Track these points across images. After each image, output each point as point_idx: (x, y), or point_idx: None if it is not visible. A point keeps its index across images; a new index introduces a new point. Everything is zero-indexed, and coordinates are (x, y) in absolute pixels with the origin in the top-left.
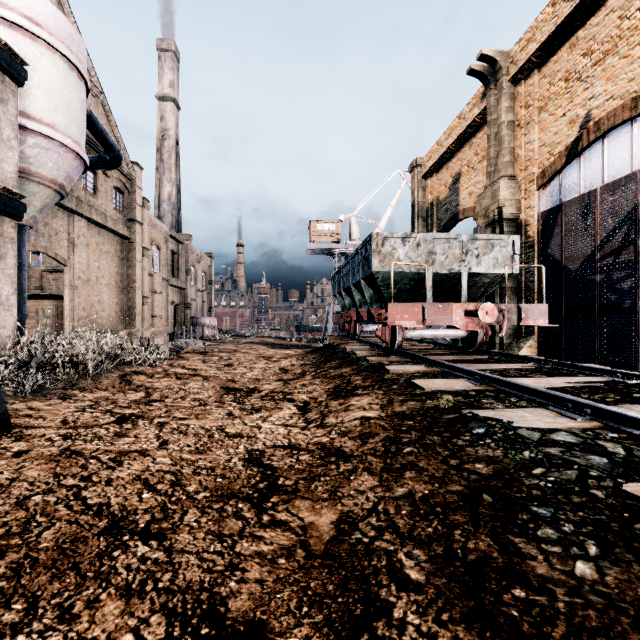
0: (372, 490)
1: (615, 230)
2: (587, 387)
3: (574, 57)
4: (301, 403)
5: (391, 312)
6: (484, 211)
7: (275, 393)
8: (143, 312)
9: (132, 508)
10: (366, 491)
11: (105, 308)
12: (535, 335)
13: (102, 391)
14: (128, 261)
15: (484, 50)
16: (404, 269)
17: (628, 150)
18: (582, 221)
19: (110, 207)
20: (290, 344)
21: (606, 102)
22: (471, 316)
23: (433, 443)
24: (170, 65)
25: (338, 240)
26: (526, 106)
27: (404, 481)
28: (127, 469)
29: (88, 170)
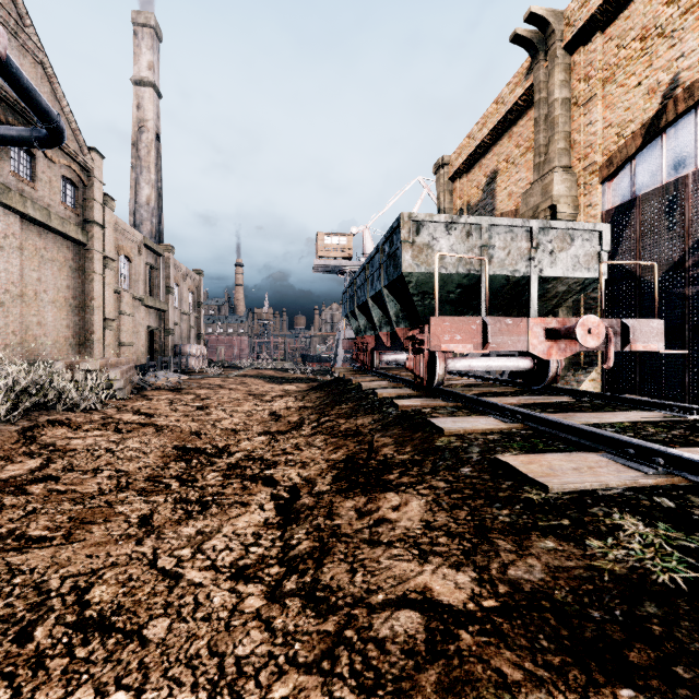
0: None
1: None
2: None
3: (654, 8)
4: (286, 491)
5: (435, 330)
6: (532, 211)
7: (250, 461)
8: (105, 338)
9: None
10: None
11: (49, 332)
12: (598, 366)
13: None
14: (84, 273)
15: (534, 7)
16: (448, 269)
17: None
18: (666, 218)
19: (56, 202)
20: (292, 377)
21: None
22: (557, 337)
23: None
24: (149, 43)
25: (350, 256)
26: (586, 79)
27: None
28: None
29: (22, 150)
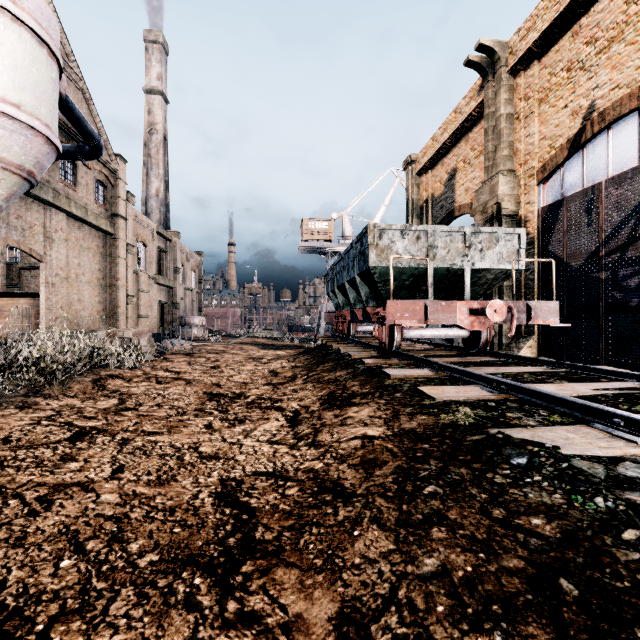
0: (386, 559)
1: (621, 225)
2: (621, 395)
3: (577, 46)
4: (291, 412)
5: (390, 310)
6: (482, 207)
7: (262, 400)
8: (127, 311)
9: (36, 590)
10: (378, 560)
11: (86, 307)
12: (535, 335)
13: (70, 398)
14: (111, 258)
15: (482, 40)
16: (403, 264)
17: (635, 141)
18: (585, 216)
19: (91, 201)
20: (282, 344)
21: (611, 91)
22: (477, 314)
23: (462, 479)
24: (158, 57)
25: (331, 238)
26: (525, 98)
27: (432, 545)
28: (55, 515)
29: (67, 161)
